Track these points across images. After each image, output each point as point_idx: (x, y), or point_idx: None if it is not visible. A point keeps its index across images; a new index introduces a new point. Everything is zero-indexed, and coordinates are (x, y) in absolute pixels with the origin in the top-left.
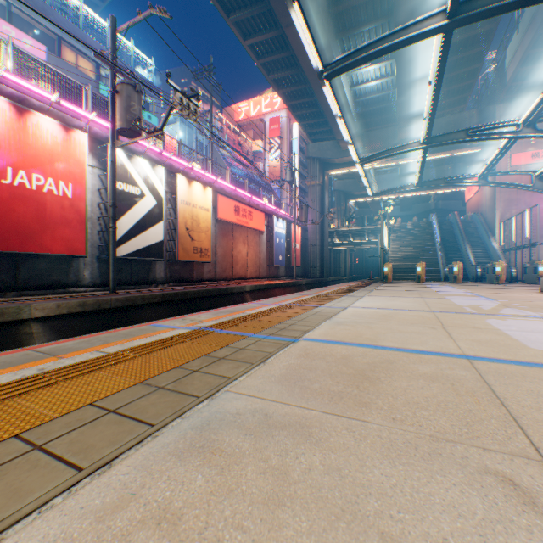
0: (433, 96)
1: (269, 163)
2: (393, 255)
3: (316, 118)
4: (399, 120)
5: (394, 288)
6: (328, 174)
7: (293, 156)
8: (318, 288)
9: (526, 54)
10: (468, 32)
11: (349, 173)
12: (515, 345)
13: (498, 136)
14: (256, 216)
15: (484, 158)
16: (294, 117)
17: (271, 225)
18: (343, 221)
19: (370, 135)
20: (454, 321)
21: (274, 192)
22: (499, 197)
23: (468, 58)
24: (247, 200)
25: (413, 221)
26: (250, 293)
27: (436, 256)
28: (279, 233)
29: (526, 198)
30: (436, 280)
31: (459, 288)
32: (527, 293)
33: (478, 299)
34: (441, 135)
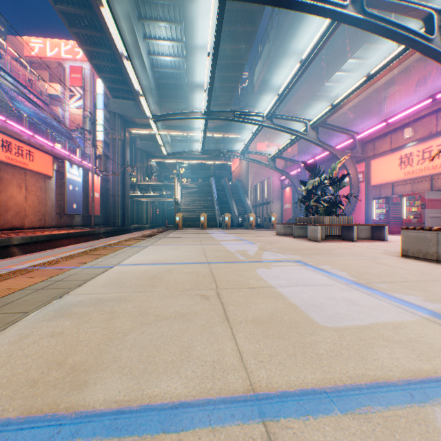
0: (212, 69)
1: (70, 110)
2: (185, 207)
3: (116, 74)
4: (189, 98)
5: (183, 234)
6: (131, 131)
7: (98, 110)
8: (108, 238)
9: (265, 77)
10: (235, 45)
11: (151, 136)
12: (303, 323)
13: (253, 121)
14: (41, 158)
15: (243, 142)
16: (93, 65)
17: (63, 170)
18: (146, 177)
19: (167, 105)
20: (229, 278)
21: (76, 140)
22: (251, 170)
23: (235, 66)
24: (25, 137)
25: (200, 181)
26: (22, 247)
27: (215, 209)
28: (74, 180)
29: (264, 173)
30: (215, 227)
31: (229, 233)
32: (270, 236)
33: (244, 243)
34: (218, 111)
